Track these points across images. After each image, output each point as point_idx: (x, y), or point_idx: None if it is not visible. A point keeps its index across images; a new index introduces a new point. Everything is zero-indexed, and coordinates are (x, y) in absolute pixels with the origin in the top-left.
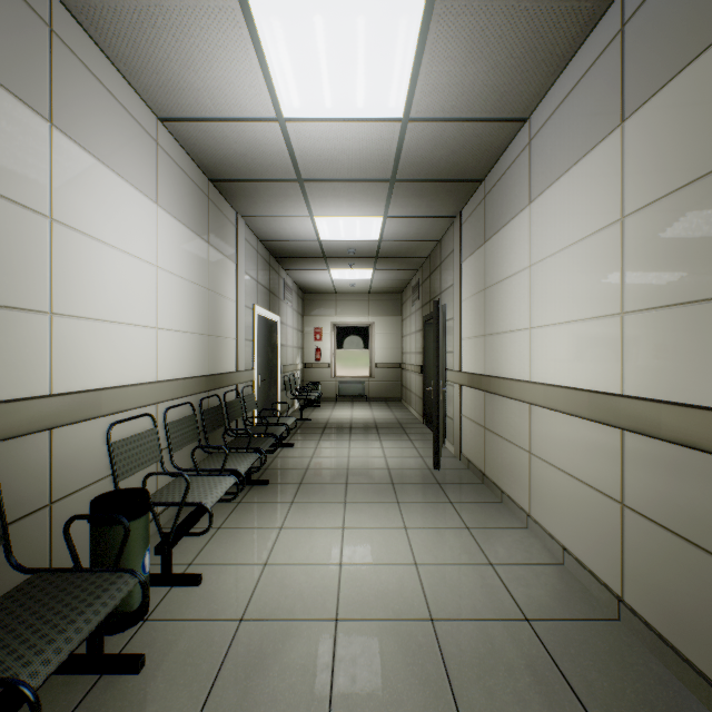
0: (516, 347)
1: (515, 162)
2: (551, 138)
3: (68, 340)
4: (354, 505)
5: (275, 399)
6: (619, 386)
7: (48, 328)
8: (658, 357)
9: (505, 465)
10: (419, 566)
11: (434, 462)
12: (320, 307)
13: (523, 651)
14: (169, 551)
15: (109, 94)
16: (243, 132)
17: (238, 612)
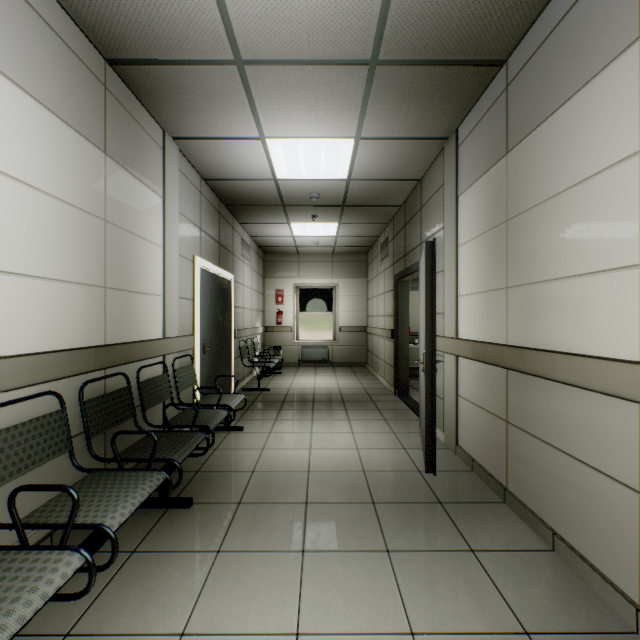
0: (595, 301)
1: None
2: None
3: None
4: (317, 559)
5: (227, 368)
6: None
7: None
8: None
9: (561, 493)
10: None
11: (427, 463)
12: (282, 268)
13: None
14: None
15: None
16: None
17: None
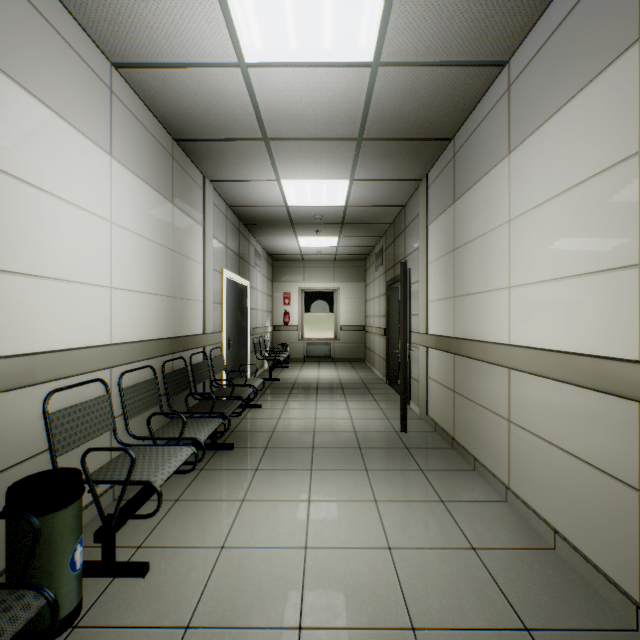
0: (492, 308)
1: (491, 113)
2: (537, 77)
3: None
4: (320, 473)
5: (245, 361)
6: (635, 351)
7: None
8: None
9: (478, 431)
10: (394, 551)
11: (401, 425)
12: (289, 273)
13: None
14: (111, 537)
15: (49, 25)
16: (203, 82)
17: (185, 615)
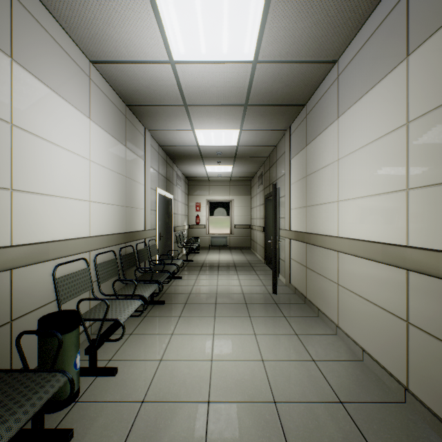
0: (328, 214)
1: (328, 91)
2: (353, 72)
3: (24, 208)
4: (220, 318)
5: (170, 248)
6: (405, 240)
7: (9, 200)
8: (435, 219)
9: (320, 292)
10: (265, 362)
11: (273, 289)
12: (199, 190)
13: (340, 426)
14: (95, 352)
15: (55, 42)
16: (147, 72)
17: (141, 396)
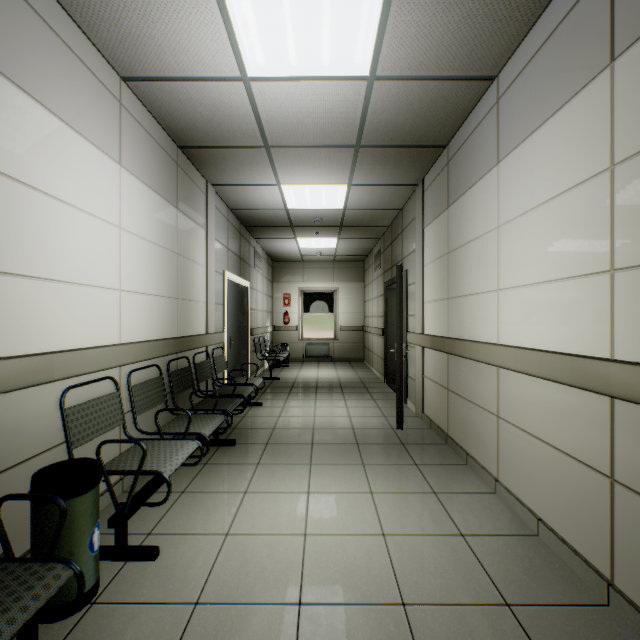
0: (483, 309)
1: (481, 124)
2: (522, 93)
3: (13, 301)
4: (319, 467)
5: (245, 360)
6: (607, 350)
7: None
8: None
9: (470, 427)
10: (387, 537)
11: (397, 422)
12: (289, 274)
13: None
14: (124, 523)
15: (64, 45)
16: (207, 94)
17: (194, 593)
